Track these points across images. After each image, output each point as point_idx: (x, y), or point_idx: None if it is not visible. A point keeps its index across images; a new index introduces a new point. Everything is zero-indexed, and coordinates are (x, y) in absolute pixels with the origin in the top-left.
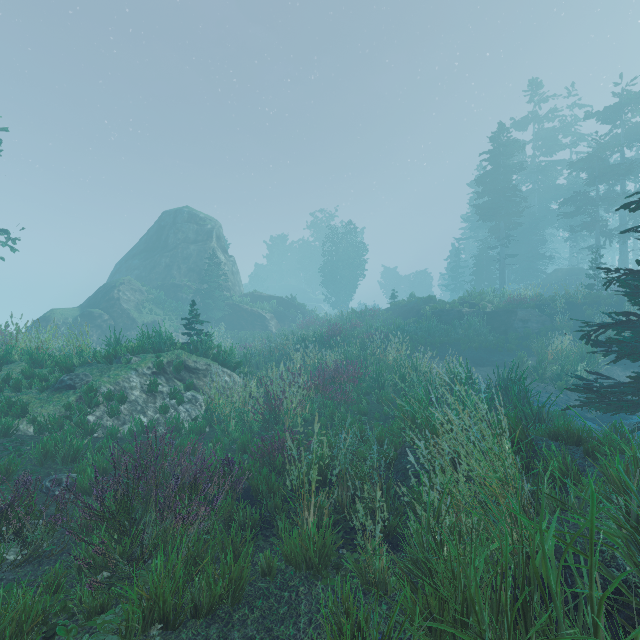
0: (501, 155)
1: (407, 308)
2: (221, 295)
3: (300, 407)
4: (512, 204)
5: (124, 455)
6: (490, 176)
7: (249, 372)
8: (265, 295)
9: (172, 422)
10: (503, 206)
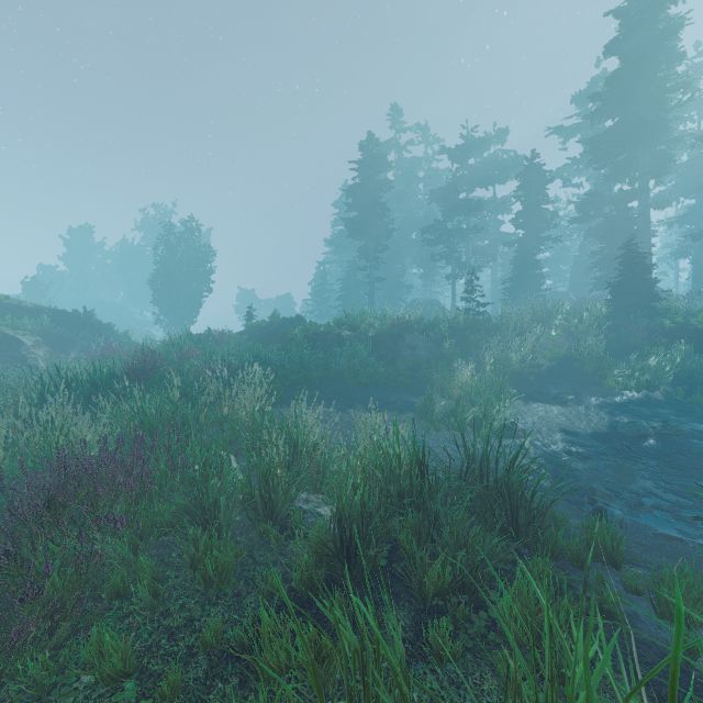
0: (371, 168)
1: (269, 331)
2: None
3: None
4: (381, 223)
5: None
6: (360, 189)
7: None
8: (29, 305)
9: None
10: (373, 224)
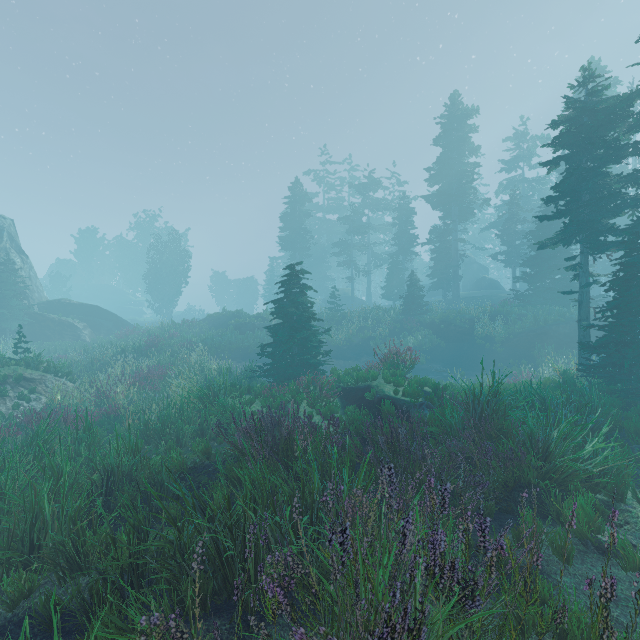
0: (297, 202)
1: (220, 320)
2: (19, 304)
3: (123, 395)
4: (304, 240)
5: (11, 426)
6: (290, 216)
7: (76, 379)
8: (76, 303)
9: (27, 412)
10: (298, 241)
